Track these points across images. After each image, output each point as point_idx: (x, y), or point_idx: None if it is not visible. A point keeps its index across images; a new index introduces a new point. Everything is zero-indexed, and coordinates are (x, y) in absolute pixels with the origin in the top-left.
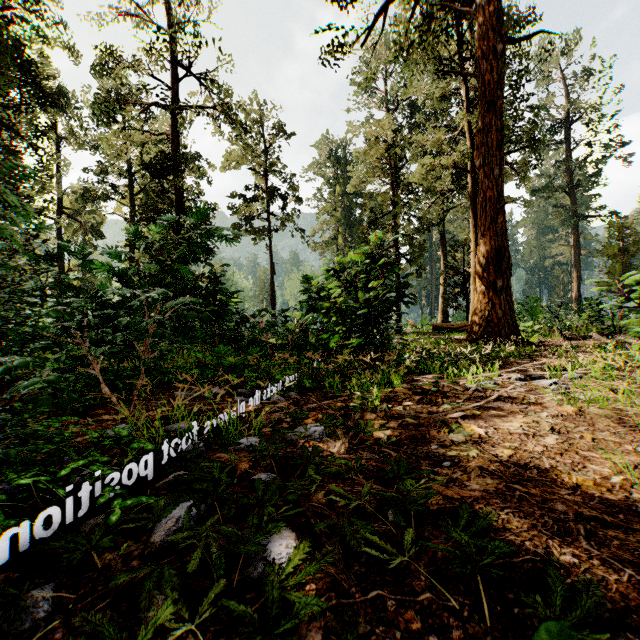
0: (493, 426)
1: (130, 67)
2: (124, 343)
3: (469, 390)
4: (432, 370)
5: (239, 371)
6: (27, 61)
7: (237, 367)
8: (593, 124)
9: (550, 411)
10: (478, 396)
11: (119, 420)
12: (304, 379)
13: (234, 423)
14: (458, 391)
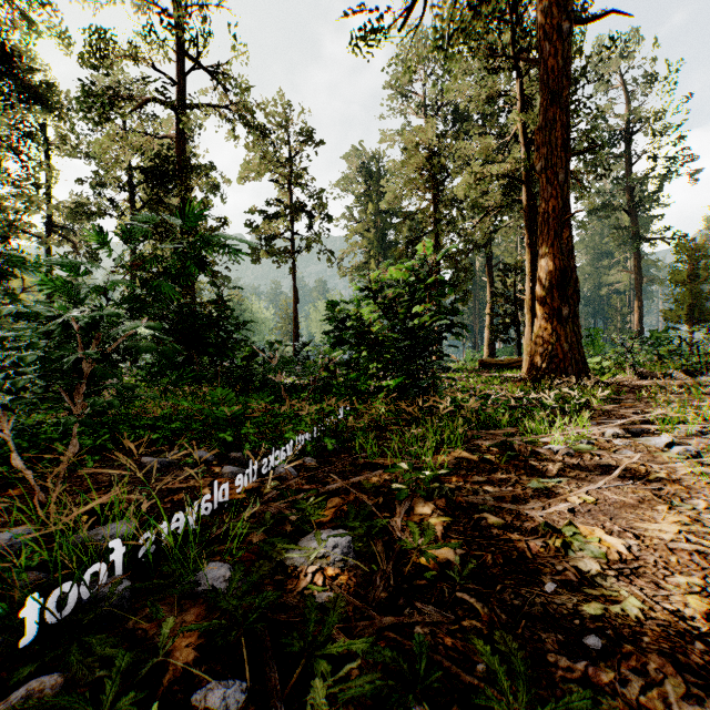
0: (630, 530)
1: (125, 56)
2: (44, 391)
3: (558, 454)
4: (499, 423)
5: (239, 424)
6: (2, 48)
7: (236, 418)
8: (657, 135)
9: (703, 497)
10: (574, 464)
11: (12, 521)
12: (325, 438)
13: (207, 521)
14: (541, 455)
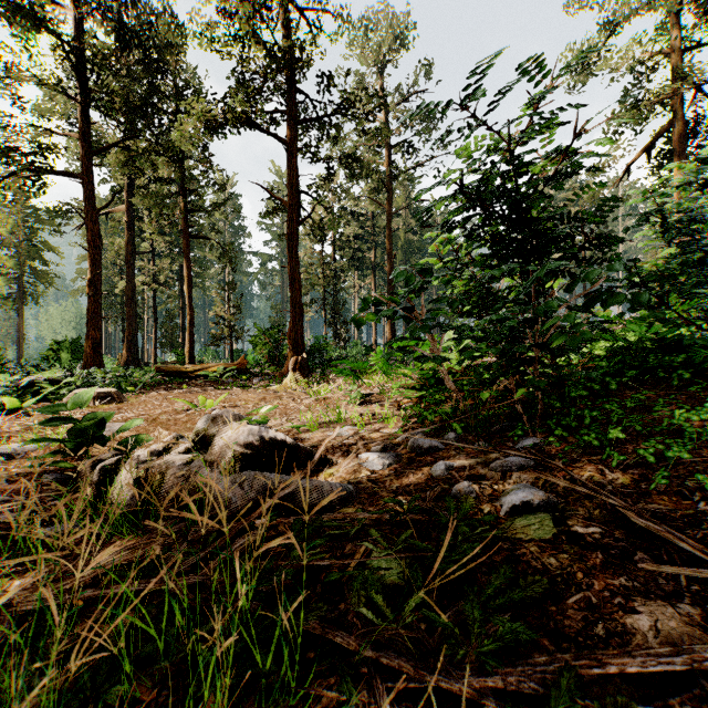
0: None
1: None
2: None
3: None
4: None
5: None
6: None
7: None
8: None
9: None
10: None
11: None
12: None
13: None
14: None
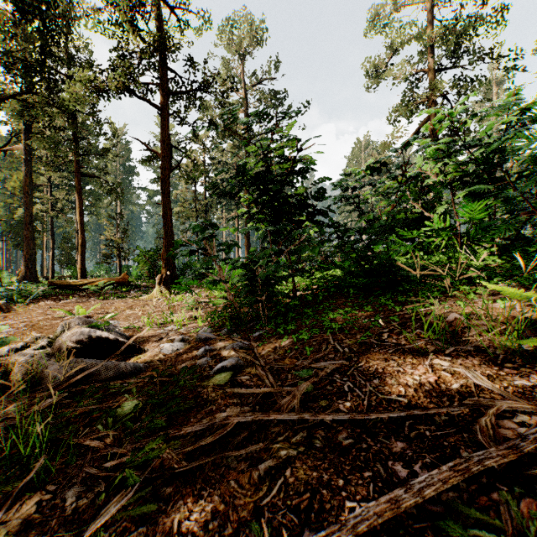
0: None
1: None
2: None
3: None
4: None
5: None
6: None
7: None
8: None
9: None
10: None
11: None
12: None
13: None
14: None
